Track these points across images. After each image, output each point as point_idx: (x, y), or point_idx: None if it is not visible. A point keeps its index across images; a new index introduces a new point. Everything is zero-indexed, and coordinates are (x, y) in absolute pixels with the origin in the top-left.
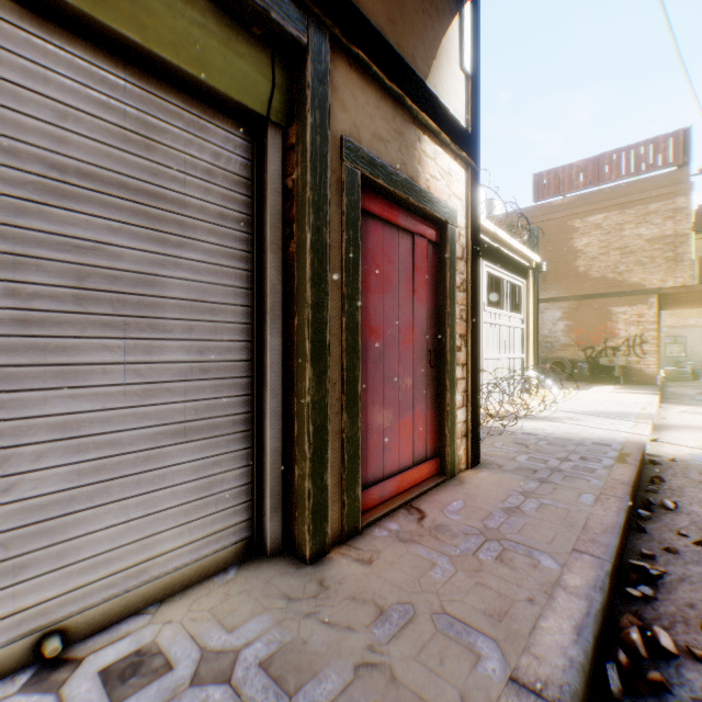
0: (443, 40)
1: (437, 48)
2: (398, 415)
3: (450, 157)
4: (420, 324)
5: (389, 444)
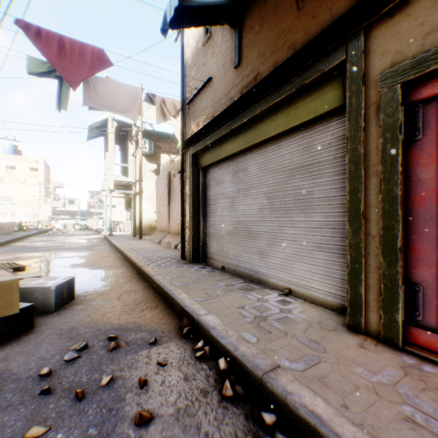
0: None
1: None
2: None
3: None
4: None
5: None
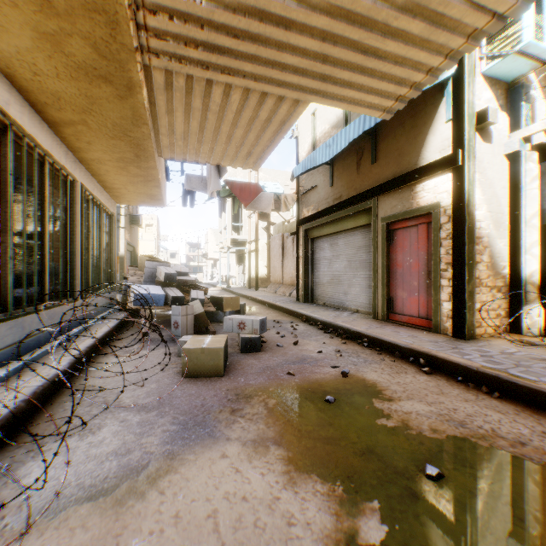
0: (429, 129)
1: (424, 139)
2: (410, 295)
3: (435, 178)
4: (422, 260)
5: (405, 304)
